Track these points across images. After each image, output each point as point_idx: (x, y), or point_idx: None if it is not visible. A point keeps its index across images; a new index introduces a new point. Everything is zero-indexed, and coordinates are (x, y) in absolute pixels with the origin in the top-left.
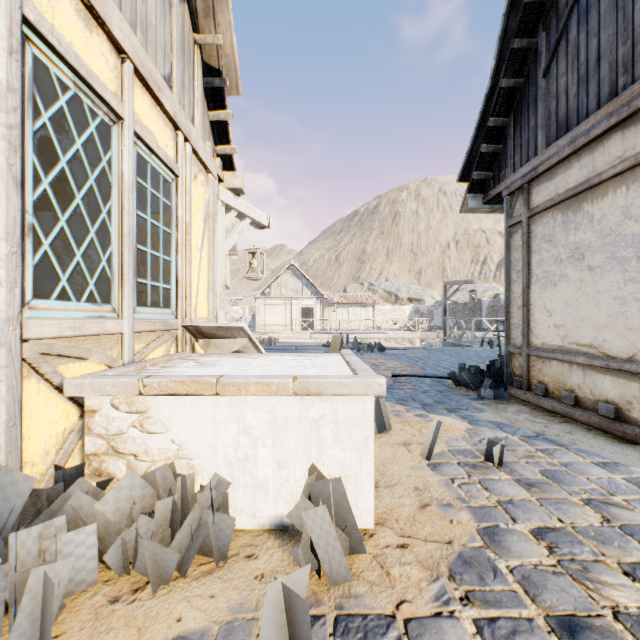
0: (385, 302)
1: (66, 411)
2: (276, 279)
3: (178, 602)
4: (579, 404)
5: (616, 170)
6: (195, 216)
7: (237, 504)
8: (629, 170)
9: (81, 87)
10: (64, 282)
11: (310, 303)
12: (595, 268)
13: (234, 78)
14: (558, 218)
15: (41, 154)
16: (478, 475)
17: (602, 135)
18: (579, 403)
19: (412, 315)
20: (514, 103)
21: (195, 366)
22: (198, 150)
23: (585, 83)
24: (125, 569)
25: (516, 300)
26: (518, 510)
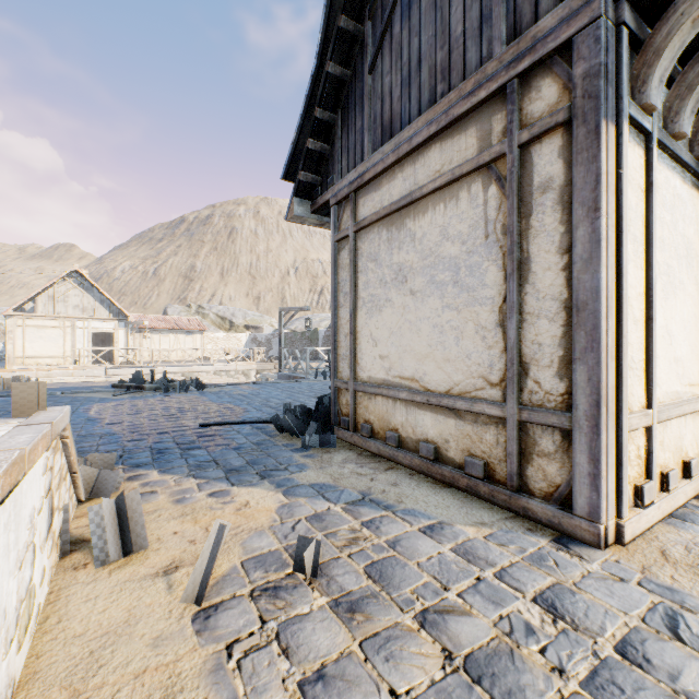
0: (218, 329)
1: None
2: (47, 289)
3: None
4: (403, 445)
5: (436, 184)
6: None
7: None
8: (447, 186)
9: None
10: None
11: (108, 326)
12: (417, 292)
13: None
14: (384, 235)
15: None
16: (279, 614)
17: (423, 145)
18: (403, 444)
19: (249, 344)
20: (342, 98)
21: None
22: None
23: (408, 86)
24: None
25: (344, 327)
26: (332, 696)
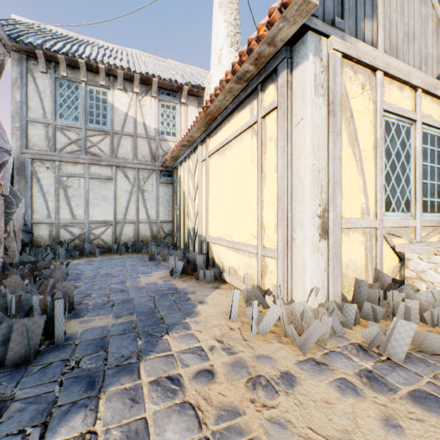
0: None
1: (393, 258)
2: None
3: None
4: None
5: None
6: None
7: None
8: None
9: (398, 119)
10: (393, 204)
11: None
12: None
13: None
14: None
15: (386, 156)
16: None
17: None
18: None
19: None
20: None
21: None
22: None
23: None
24: (431, 325)
25: None
26: None
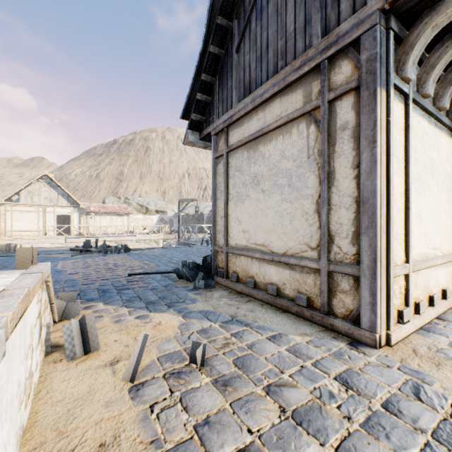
0: (138, 212)
1: None
2: (27, 187)
3: None
4: (257, 286)
5: (277, 124)
6: None
7: None
8: (284, 125)
9: None
10: None
11: (67, 211)
12: (266, 191)
13: None
14: (245, 154)
15: None
16: (181, 388)
17: (270, 99)
18: (257, 285)
19: (159, 222)
20: (219, 68)
21: None
22: None
23: (260, 61)
24: None
25: (220, 212)
26: (214, 433)
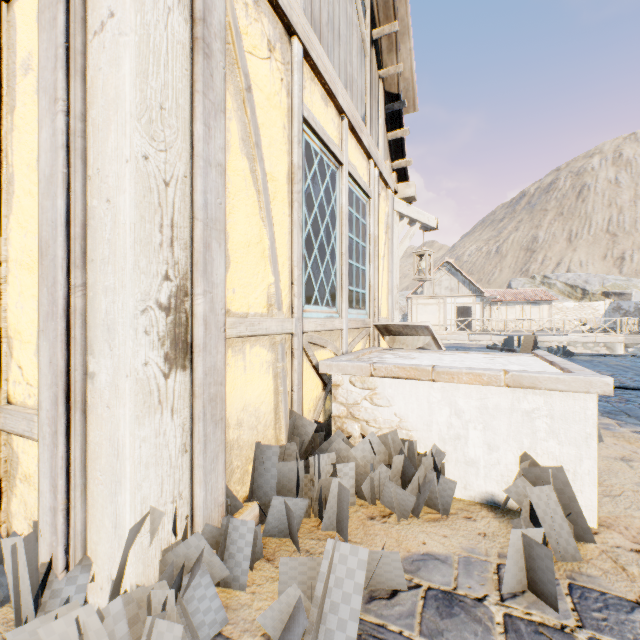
0: (566, 298)
1: (317, 384)
2: None
3: (418, 532)
4: None
5: None
6: (379, 229)
7: (449, 475)
8: None
9: (323, 150)
10: (316, 292)
11: (467, 302)
12: None
13: (411, 97)
14: None
15: (307, 205)
16: None
17: None
18: None
19: (609, 314)
20: None
21: (396, 358)
22: (382, 171)
23: None
24: (372, 500)
25: None
26: None
